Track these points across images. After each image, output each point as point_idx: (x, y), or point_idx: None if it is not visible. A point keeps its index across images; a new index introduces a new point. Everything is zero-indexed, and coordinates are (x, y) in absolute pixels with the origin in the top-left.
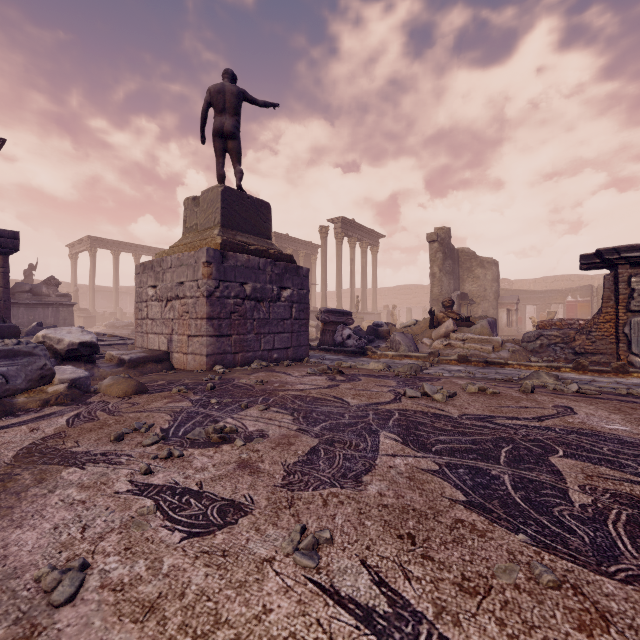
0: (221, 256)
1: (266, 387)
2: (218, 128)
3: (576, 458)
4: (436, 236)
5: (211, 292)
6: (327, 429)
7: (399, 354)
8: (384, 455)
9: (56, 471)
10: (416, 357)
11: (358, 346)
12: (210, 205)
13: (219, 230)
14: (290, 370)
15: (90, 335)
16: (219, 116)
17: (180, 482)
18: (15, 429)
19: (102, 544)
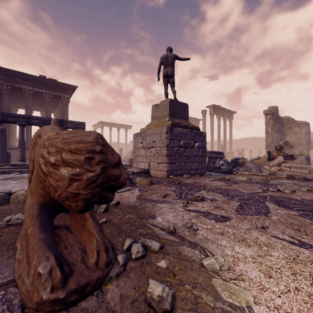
0: (171, 129)
1: (199, 184)
2: (165, 73)
3: None
4: (269, 111)
5: (168, 145)
6: (240, 199)
7: (251, 173)
8: (272, 209)
9: (155, 204)
10: (261, 175)
11: (227, 169)
12: (164, 107)
13: (168, 118)
14: (203, 178)
15: (124, 162)
16: (165, 68)
17: (199, 210)
18: (126, 192)
19: (192, 221)
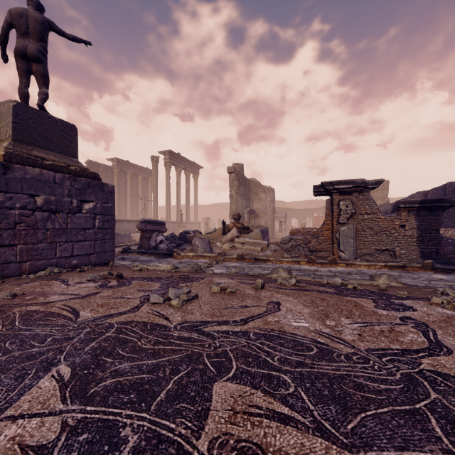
0: (2, 167)
1: (10, 302)
2: (20, 49)
3: (241, 379)
4: (233, 169)
5: None
6: None
7: (197, 255)
8: (3, 419)
9: None
10: (209, 257)
11: (168, 249)
12: (2, 118)
13: (9, 143)
14: (75, 276)
15: None
16: (22, 38)
17: None
18: None
19: None
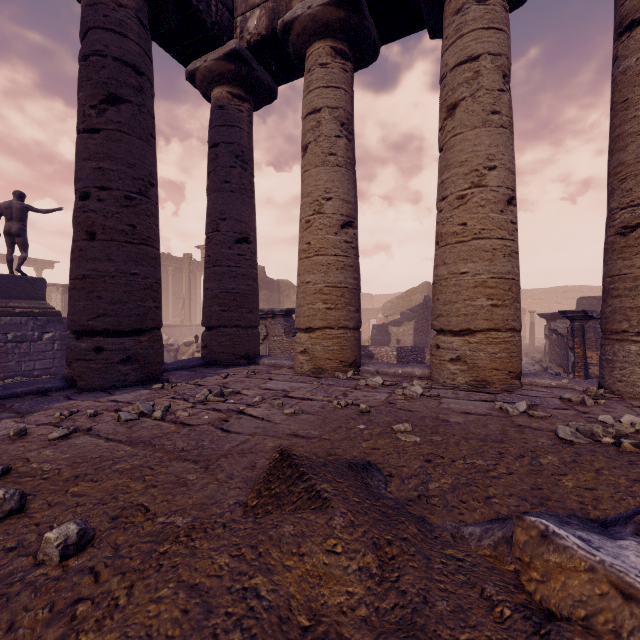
0: None
1: None
2: (7, 230)
3: None
4: None
5: None
6: None
7: None
8: None
9: None
10: None
11: None
12: None
13: None
14: None
15: None
16: (8, 222)
17: None
18: None
19: None
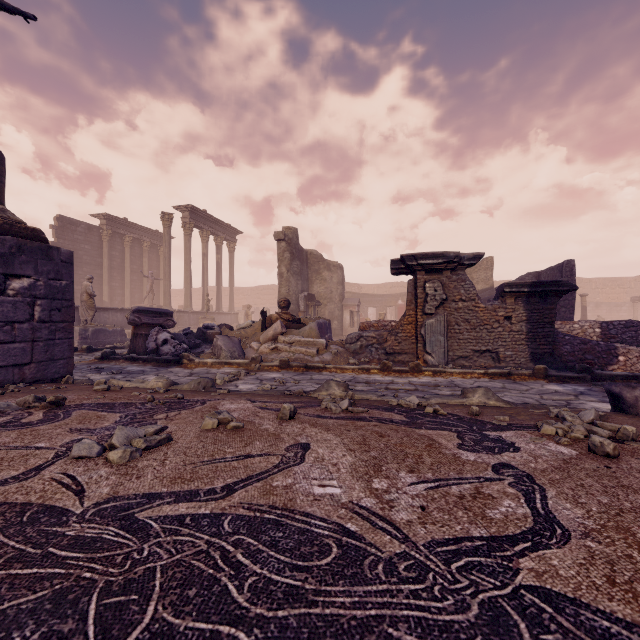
0: None
1: None
2: None
3: None
4: (283, 235)
5: None
6: None
7: (219, 361)
8: None
9: None
10: (237, 364)
11: (175, 353)
12: None
13: None
14: None
15: None
16: None
17: None
18: None
19: None
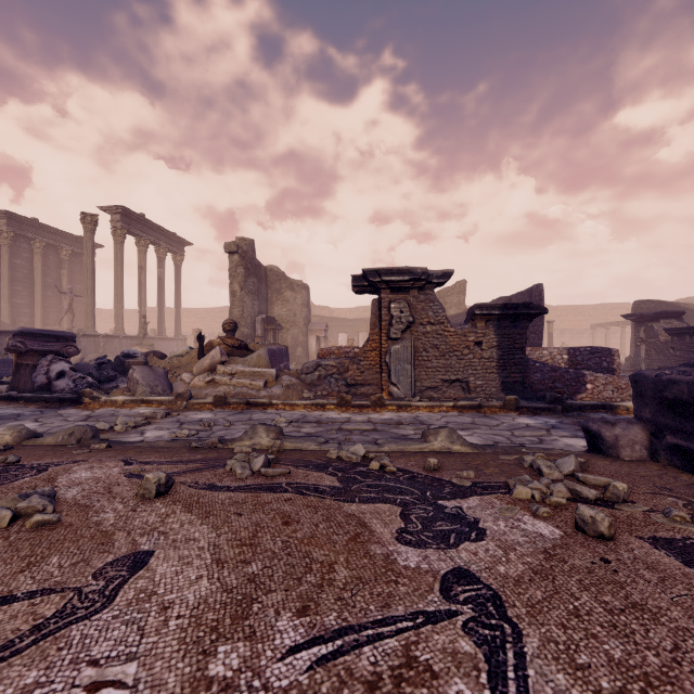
0: None
1: None
2: None
3: None
4: (236, 247)
5: None
6: None
7: (134, 399)
8: None
9: None
10: (158, 402)
11: (75, 389)
12: None
13: None
14: None
15: None
16: None
17: None
18: None
19: None
